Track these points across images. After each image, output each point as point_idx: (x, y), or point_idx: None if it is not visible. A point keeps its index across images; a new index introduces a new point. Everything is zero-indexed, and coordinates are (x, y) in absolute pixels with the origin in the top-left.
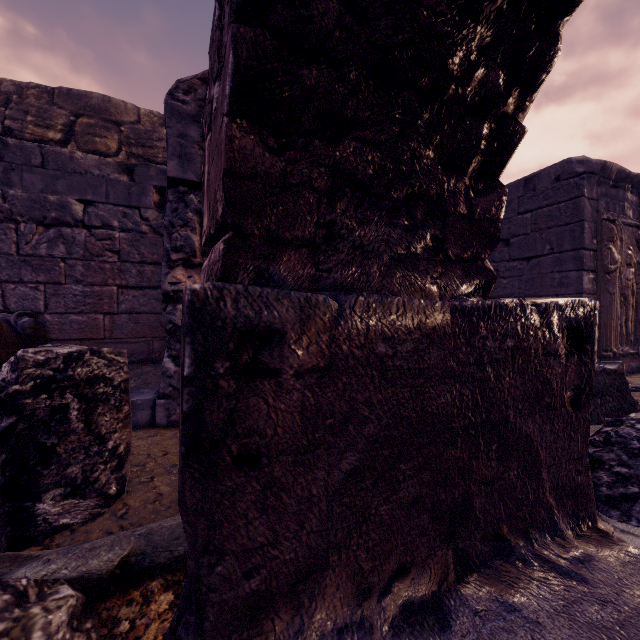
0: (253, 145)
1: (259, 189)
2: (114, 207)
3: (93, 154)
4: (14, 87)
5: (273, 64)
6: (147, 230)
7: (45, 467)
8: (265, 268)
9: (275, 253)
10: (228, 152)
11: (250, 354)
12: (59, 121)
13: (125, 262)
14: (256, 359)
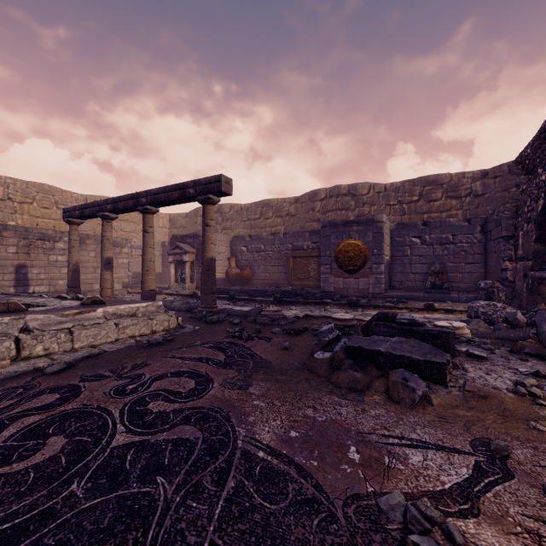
0: (538, 246)
1: (540, 253)
2: (463, 235)
3: (430, 202)
4: (400, 184)
5: (543, 234)
6: (475, 241)
7: (491, 300)
8: (541, 267)
9: (544, 264)
10: (533, 248)
11: (539, 281)
12: (417, 192)
13: (467, 254)
14: (540, 282)
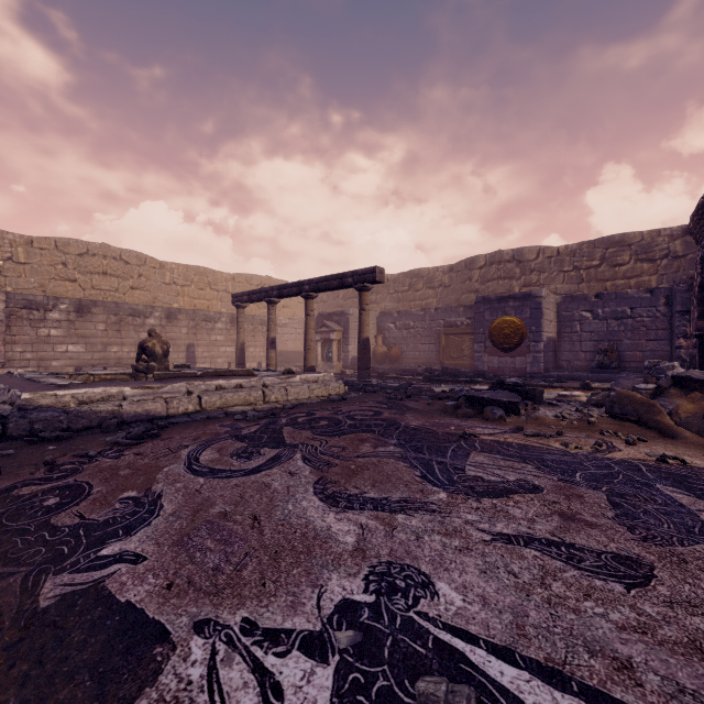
0: (702, 324)
1: (703, 330)
2: (643, 308)
3: (615, 266)
4: (577, 246)
5: None
6: (659, 315)
7: None
8: None
9: None
10: (696, 326)
11: None
12: (598, 255)
13: (648, 330)
14: None
